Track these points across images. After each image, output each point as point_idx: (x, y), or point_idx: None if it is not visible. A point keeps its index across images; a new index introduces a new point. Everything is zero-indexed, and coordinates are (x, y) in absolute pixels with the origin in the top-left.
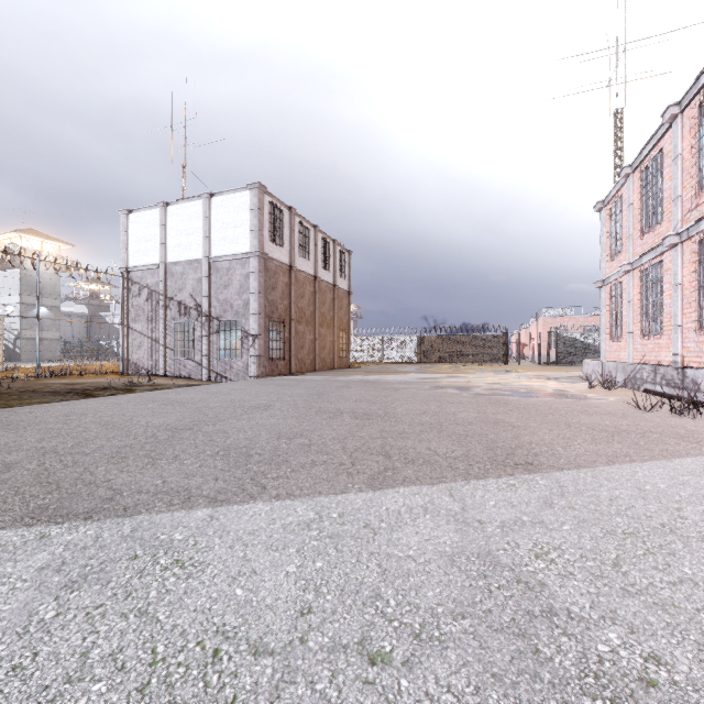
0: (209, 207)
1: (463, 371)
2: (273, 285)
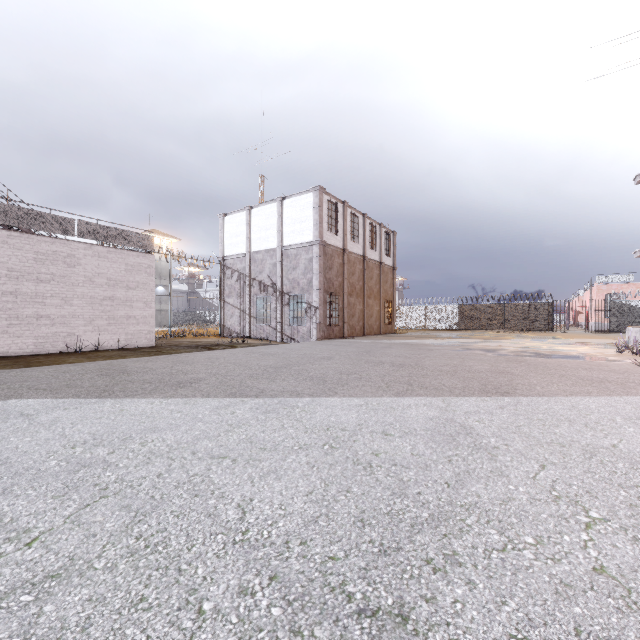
0: (282, 208)
1: (501, 337)
2: (330, 266)
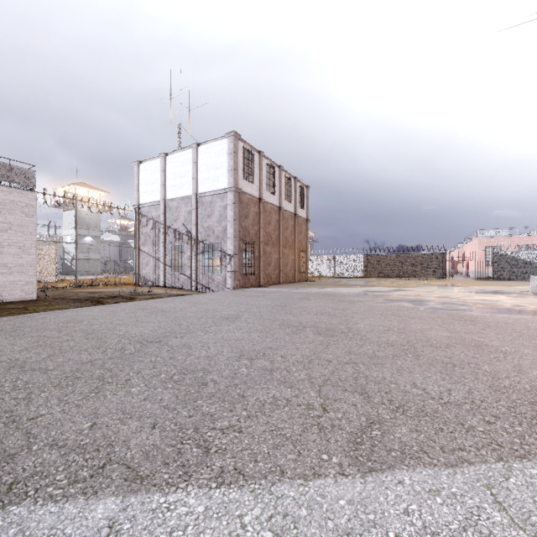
0: (196, 154)
1: (408, 285)
2: (245, 214)
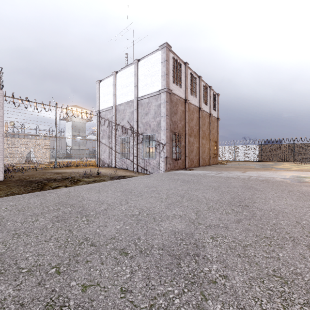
0: (137, 68)
1: None
2: (175, 111)
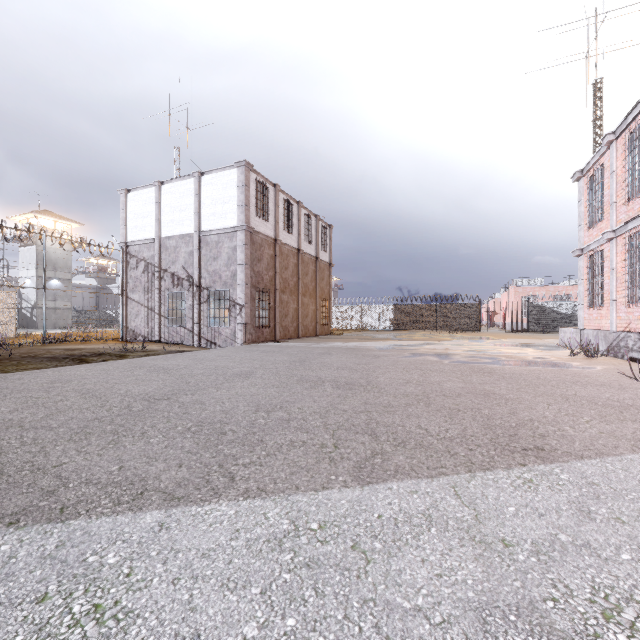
0: (200, 185)
1: (439, 338)
2: (259, 257)
